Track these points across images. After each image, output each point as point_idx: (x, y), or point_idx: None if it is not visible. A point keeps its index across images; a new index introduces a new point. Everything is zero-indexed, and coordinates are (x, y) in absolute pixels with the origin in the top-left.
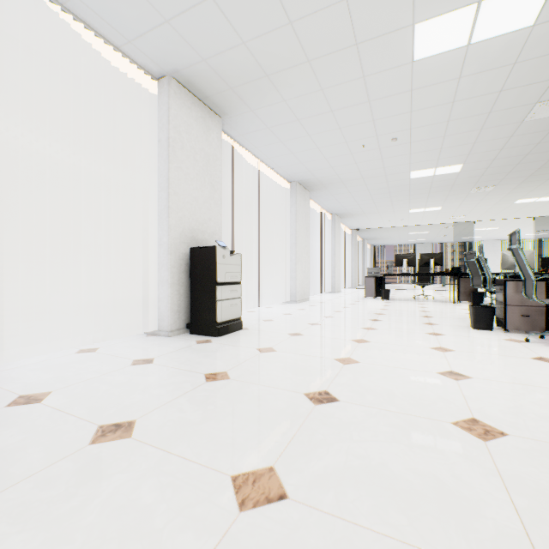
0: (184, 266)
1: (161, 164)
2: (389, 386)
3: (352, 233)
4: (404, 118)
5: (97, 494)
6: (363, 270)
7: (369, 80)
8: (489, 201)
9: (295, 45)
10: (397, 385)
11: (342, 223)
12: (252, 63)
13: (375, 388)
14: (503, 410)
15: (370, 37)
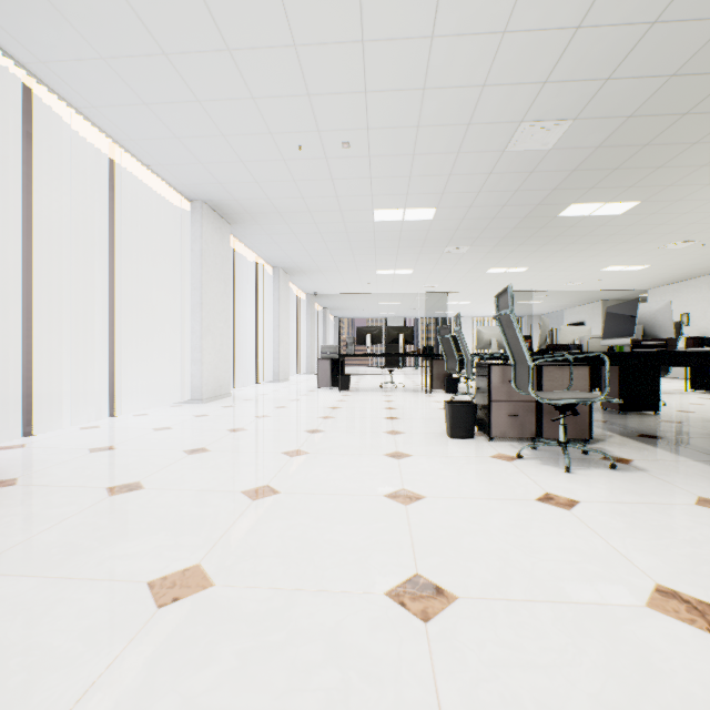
0: None
1: None
2: None
3: (309, 299)
4: (357, 104)
5: None
6: None
7: None
8: (463, 267)
9: None
10: (265, 709)
11: (293, 283)
12: None
13: None
14: None
15: None
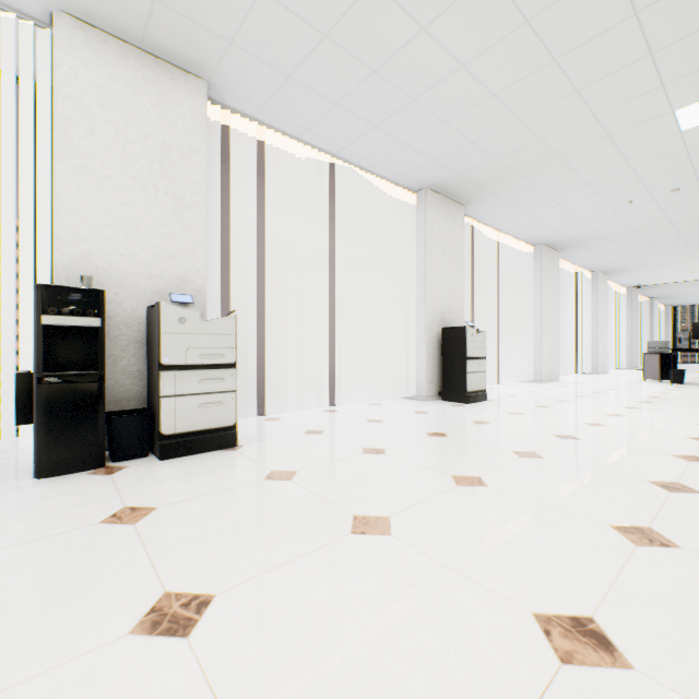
0: (435, 343)
1: (418, 260)
2: (628, 438)
3: (629, 292)
4: (683, 172)
5: (449, 447)
6: None
7: (627, 153)
8: None
9: (543, 150)
10: (637, 438)
11: (610, 280)
12: (500, 168)
13: (614, 438)
14: None
15: (622, 129)
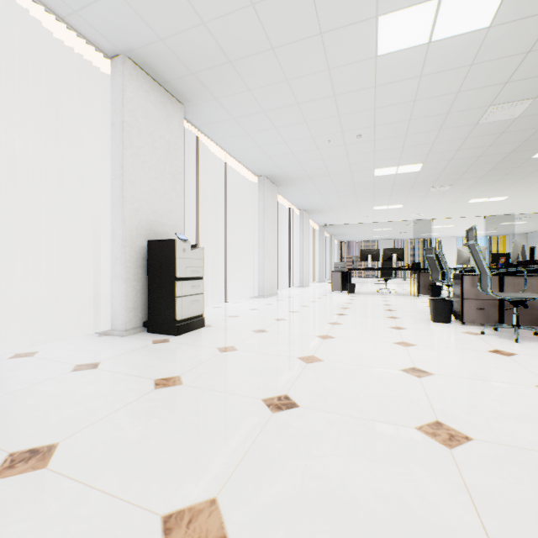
0: (140, 260)
1: (115, 150)
2: (352, 387)
3: (320, 229)
4: (368, 115)
5: None
6: (330, 265)
7: (334, 73)
8: (446, 200)
9: (258, 30)
10: (360, 385)
11: (310, 219)
12: (214, 47)
13: (337, 389)
14: (466, 410)
15: (334, 27)
